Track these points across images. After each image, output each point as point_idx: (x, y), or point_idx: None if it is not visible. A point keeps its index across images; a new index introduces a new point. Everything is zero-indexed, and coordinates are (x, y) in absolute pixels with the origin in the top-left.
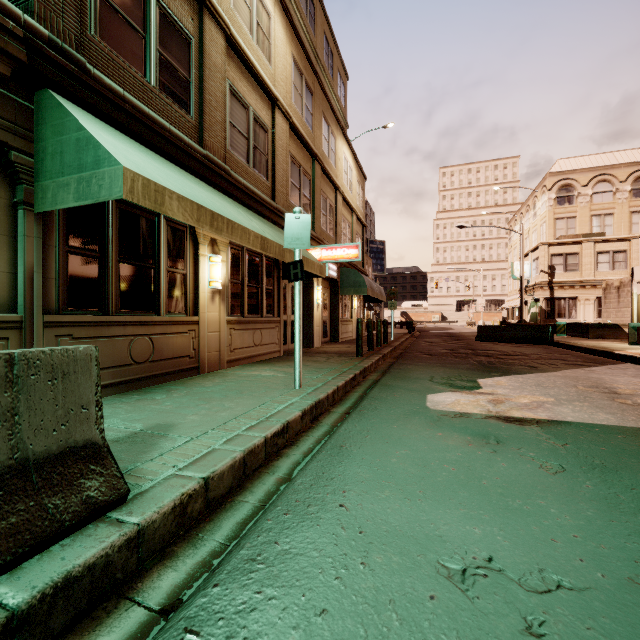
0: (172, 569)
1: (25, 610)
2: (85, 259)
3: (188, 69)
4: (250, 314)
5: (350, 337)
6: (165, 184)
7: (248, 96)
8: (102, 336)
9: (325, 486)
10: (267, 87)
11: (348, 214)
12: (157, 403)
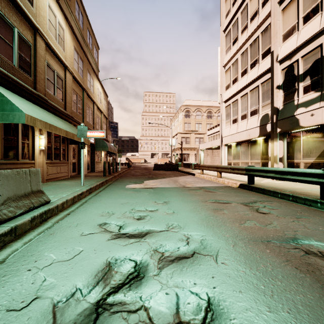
0: (65, 212)
1: (46, 211)
2: None
3: (30, 58)
4: (55, 159)
5: (100, 170)
6: (35, 116)
7: (54, 66)
8: None
9: (96, 200)
10: (63, 62)
11: (99, 113)
12: None
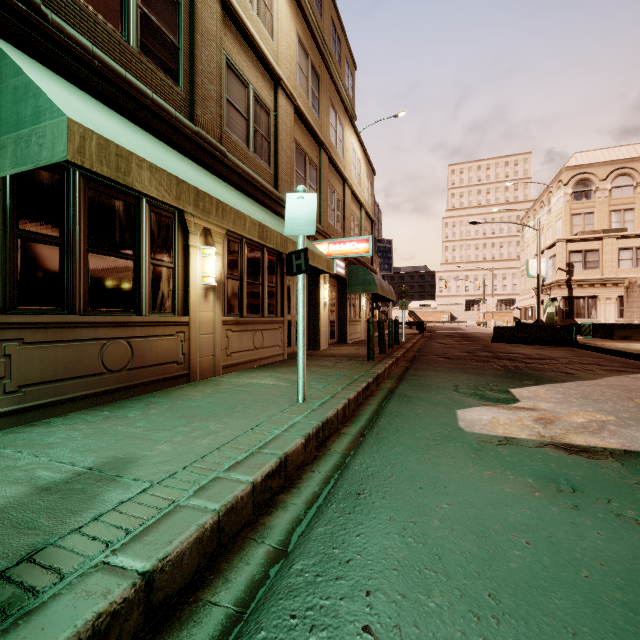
0: None
1: None
2: (42, 246)
3: (176, 33)
4: (250, 314)
5: (358, 338)
6: (133, 149)
7: (248, 72)
8: (64, 340)
9: (338, 579)
10: (269, 64)
11: (356, 209)
12: (127, 423)
